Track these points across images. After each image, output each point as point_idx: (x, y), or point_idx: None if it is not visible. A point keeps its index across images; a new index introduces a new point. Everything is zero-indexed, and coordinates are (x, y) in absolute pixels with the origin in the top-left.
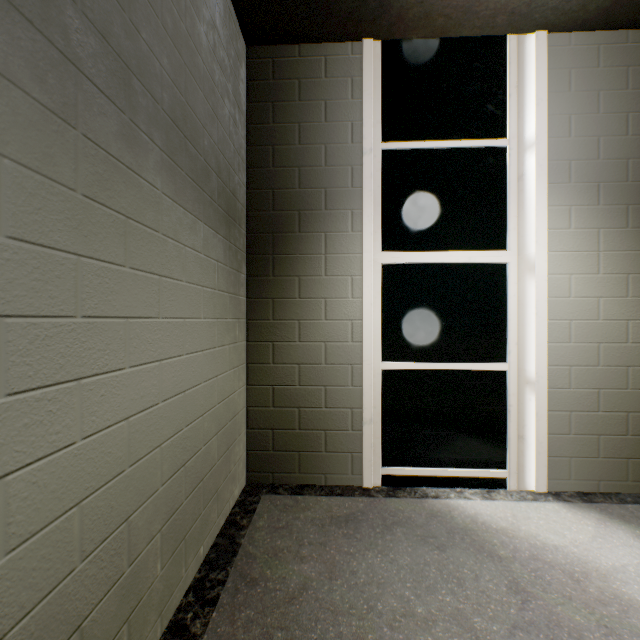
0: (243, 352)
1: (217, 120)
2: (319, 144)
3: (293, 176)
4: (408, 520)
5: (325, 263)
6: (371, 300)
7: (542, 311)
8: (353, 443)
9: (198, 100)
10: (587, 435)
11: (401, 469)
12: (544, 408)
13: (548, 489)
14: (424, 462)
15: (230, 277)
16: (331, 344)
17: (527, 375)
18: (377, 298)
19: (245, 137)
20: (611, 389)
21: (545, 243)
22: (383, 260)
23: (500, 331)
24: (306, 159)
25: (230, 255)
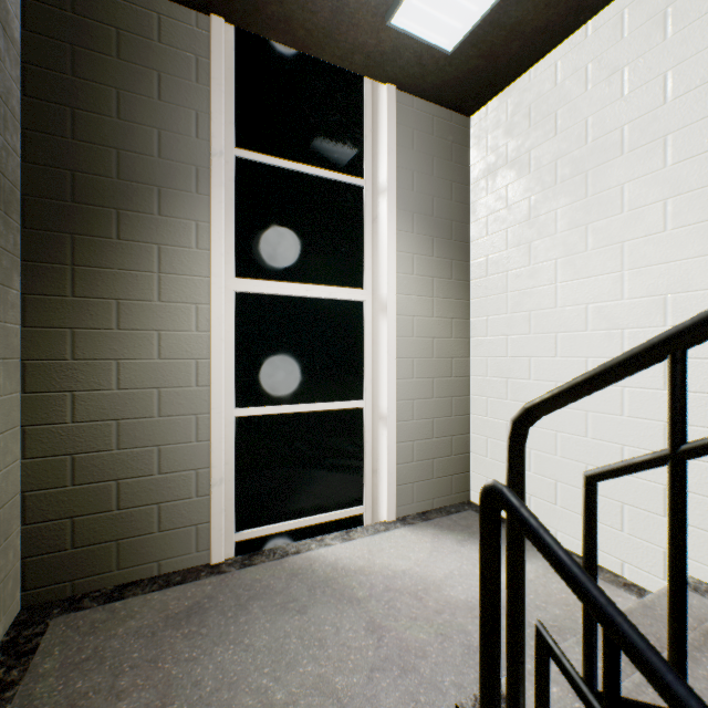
0: None
1: None
2: None
3: None
4: None
5: None
6: None
7: None
8: None
9: None
10: None
11: None
12: None
13: None
14: None
15: None
16: None
17: None
18: None
19: None
20: None
21: None
22: None
23: None
24: None
25: None
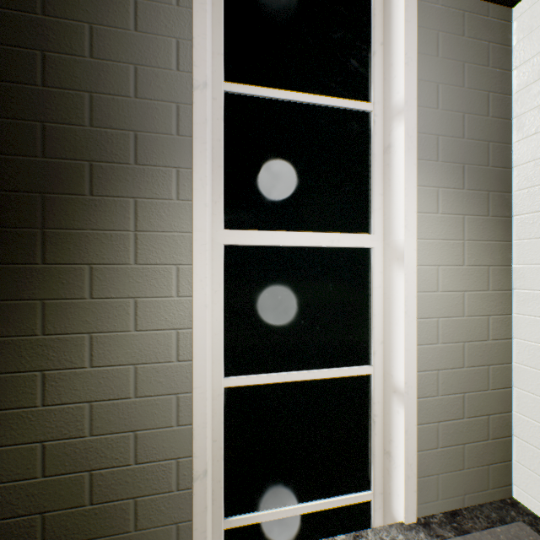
0: None
1: None
2: (125, 62)
3: (80, 105)
4: None
5: (135, 244)
6: (206, 300)
7: (412, 309)
8: (179, 509)
9: None
10: (453, 446)
11: (250, 516)
12: (414, 423)
13: (417, 516)
14: (279, 500)
15: None
16: (145, 366)
17: (395, 382)
18: (218, 292)
19: None
20: (475, 391)
21: (415, 229)
22: (226, 240)
23: (365, 328)
24: (103, 82)
25: None
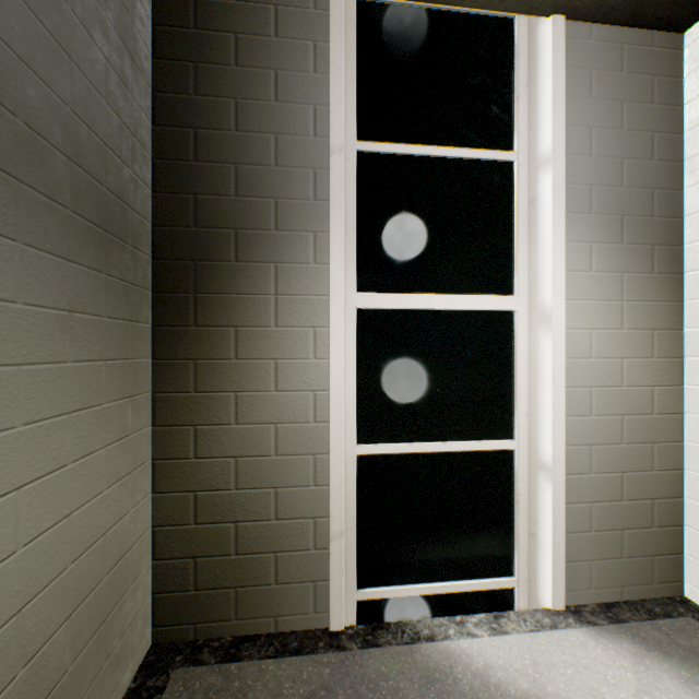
0: (144, 445)
1: (70, 61)
2: (266, 133)
3: (227, 177)
4: (395, 697)
5: (275, 308)
6: (342, 362)
7: (560, 376)
8: (316, 567)
9: (2, 2)
10: (610, 531)
11: (383, 590)
12: (562, 501)
13: (566, 604)
14: (413, 577)
15: (110, 333)
16: (284, 426)
17: (541, 457)
18: (351, 356)
19: (149, 110)
20: (635, 472)
21: (563, 289)
22: (359, 304)
23: (507, 399)
24: (247, 153)
25: (110, 296)
